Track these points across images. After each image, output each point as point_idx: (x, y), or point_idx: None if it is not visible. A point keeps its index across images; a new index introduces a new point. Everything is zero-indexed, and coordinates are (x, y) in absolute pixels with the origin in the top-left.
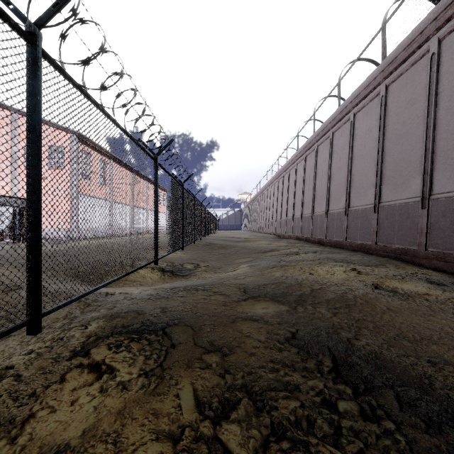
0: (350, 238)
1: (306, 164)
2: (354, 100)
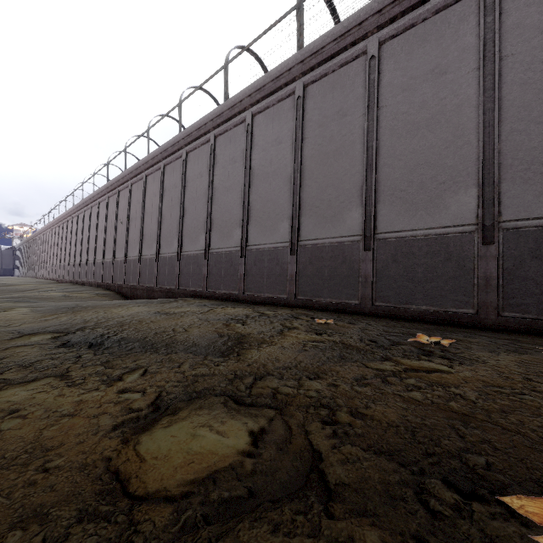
0: (95, 279)
1: (79, 221)
2: (98, 195)
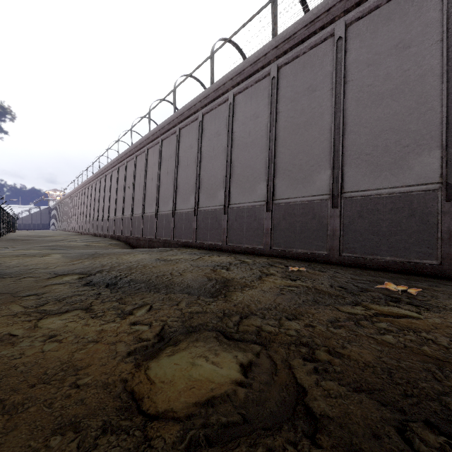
0: (109, 232)
1: (97, 187)
2: (111, 165)
